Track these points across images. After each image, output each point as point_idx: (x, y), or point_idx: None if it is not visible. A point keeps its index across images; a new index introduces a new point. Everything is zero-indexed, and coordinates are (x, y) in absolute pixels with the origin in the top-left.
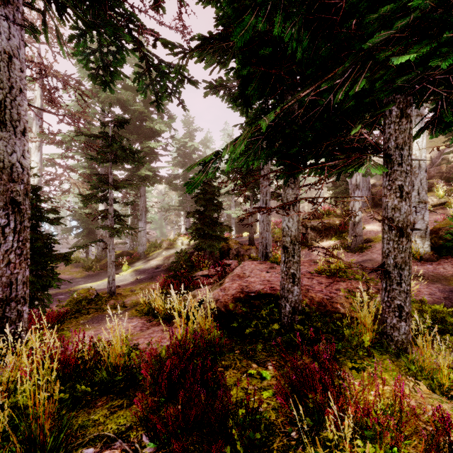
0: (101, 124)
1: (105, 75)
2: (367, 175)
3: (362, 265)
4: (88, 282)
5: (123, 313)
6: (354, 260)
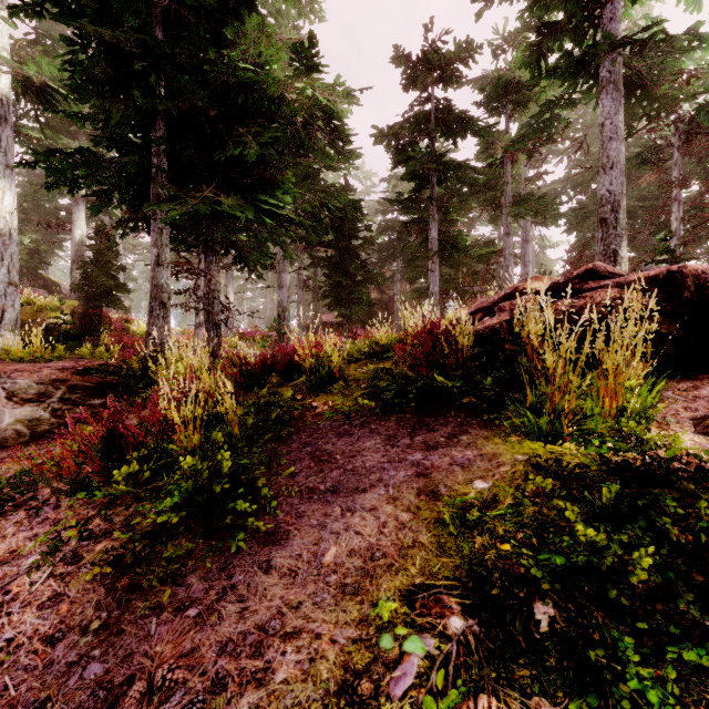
0: None
1: None
2: None
3: None
4: None
5: None
6: None
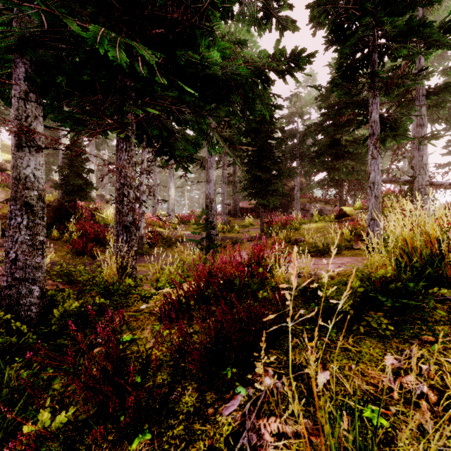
0: None
1: None
2: None
3: None
4: None
5: None
6: None
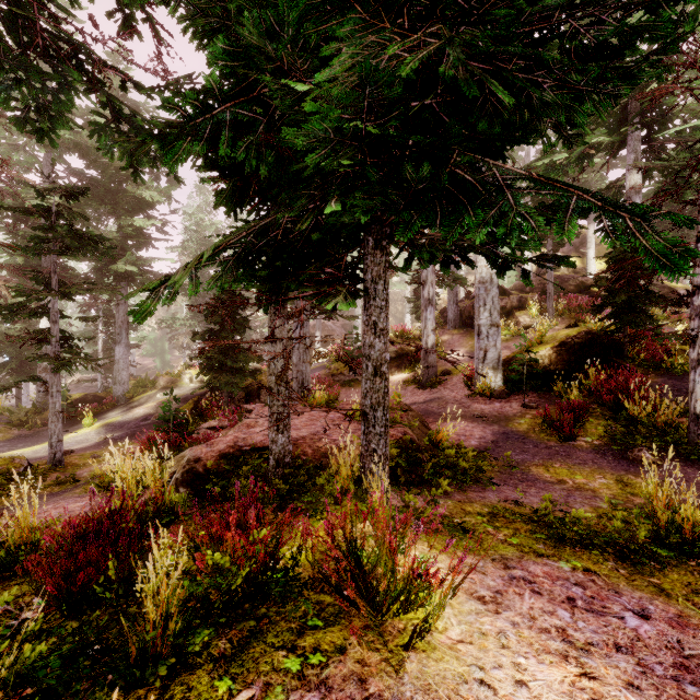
0: (37, 192)
1: (40, 120)
2: (445, 287)
3: (428, 405)
4: (16, 448)
5: (71, 491)
6: (422, 400)
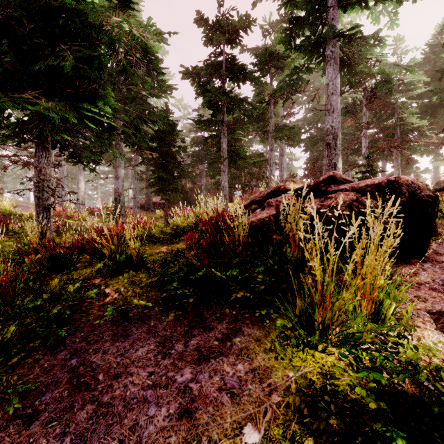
0: None
1: None
2: None
3: None
4: None
5: None
6: None
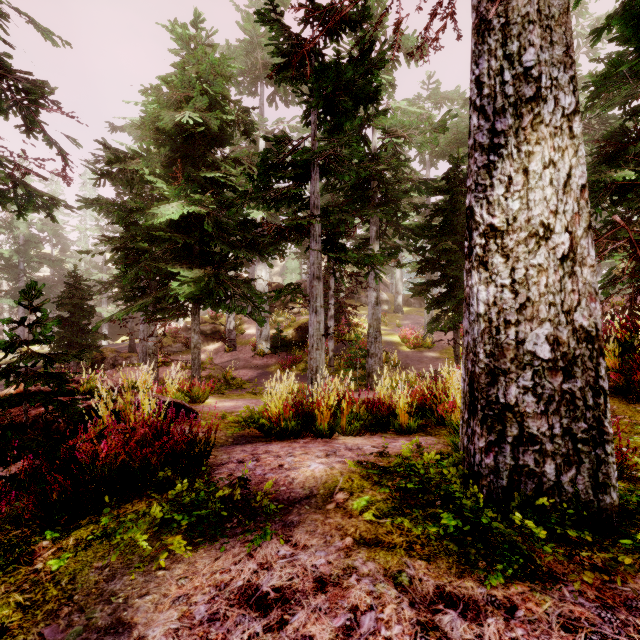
0: None
1: None
2: None
3: (229, 363)
4: None
5: None
6: (226, 360)
